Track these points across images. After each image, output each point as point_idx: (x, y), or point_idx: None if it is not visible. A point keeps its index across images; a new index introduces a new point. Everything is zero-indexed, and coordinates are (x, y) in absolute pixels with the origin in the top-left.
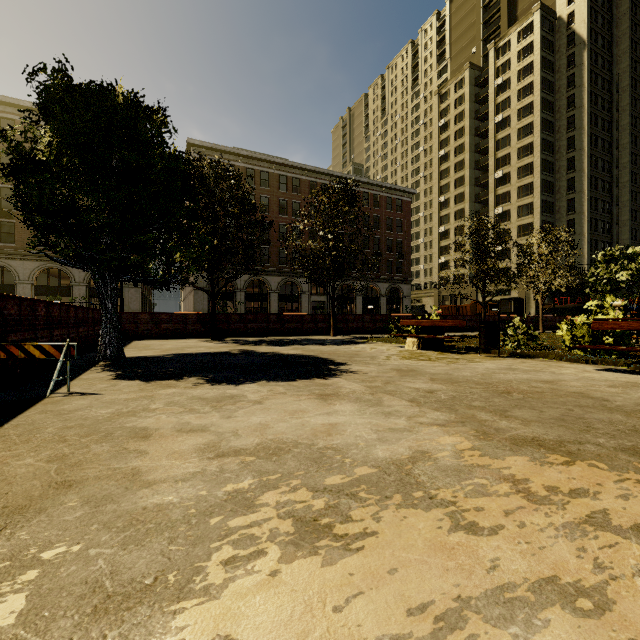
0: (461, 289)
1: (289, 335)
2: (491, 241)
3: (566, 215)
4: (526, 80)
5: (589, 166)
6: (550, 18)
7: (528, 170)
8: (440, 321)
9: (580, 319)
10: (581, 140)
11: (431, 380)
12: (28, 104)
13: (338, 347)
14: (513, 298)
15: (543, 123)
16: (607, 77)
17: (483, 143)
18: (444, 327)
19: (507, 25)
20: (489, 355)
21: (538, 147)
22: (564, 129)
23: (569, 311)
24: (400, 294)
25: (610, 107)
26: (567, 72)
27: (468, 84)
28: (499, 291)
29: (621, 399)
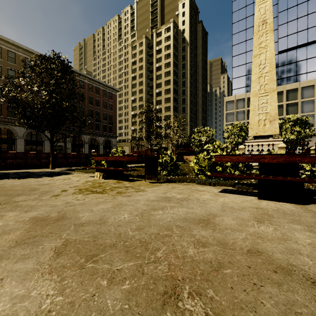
0: (140, 141)
1: (11, 169)
2: (154, 117)
3: (182, 113)
4: (168, 51)
5: (190, 94)
6: (176, 28)
7: (169, 91)
8: (120, 157)
9: (203, 155)
10: (187, 83)
11: (55, 254)
12: None
13: (32, 180)
14: (163, 147)
15: (174, 72)
16: (195, 61)
17: (151, 75)
18: (131, 161)
19: (161, 24)
20: (151, 181)
21: (172, 82)
22: (181, 77)
23: (183, 154)
24: (111, 144)
25: (196, 73)
26: (182, 53)
27: (144, 45)
28: (157, 143)
29: (314, 265)
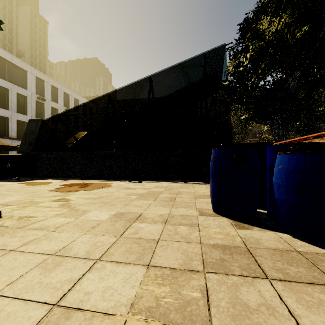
0: None
1: None
2: None
3: None
4: None
5: None
6: None
7: None
8: None
9: None
10: None
11: None
12: (167, 97)
13: None
14: None
15: None
16: None
17: None
18: None
19: None
20: None
21: None
22: None
23: None
24: None
25: None
26: None
27: None
28: None
29: None
